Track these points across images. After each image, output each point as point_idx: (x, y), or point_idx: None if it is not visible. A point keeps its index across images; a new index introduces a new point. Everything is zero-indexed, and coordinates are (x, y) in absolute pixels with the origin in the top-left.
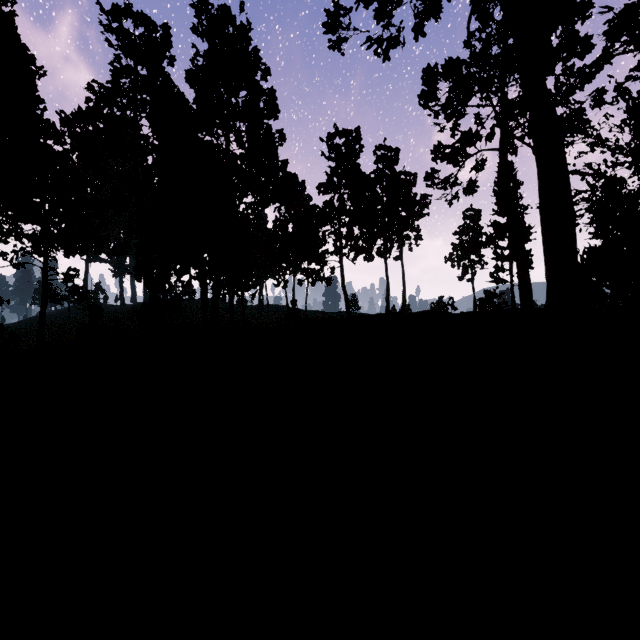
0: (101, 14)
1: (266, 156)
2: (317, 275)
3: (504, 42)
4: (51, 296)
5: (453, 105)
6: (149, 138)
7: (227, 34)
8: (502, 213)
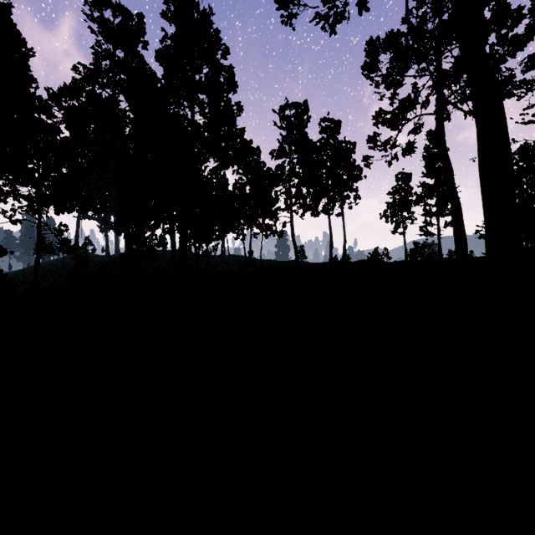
0: (85, 5)
1: (225, 124)
2: (270, 229)
3: (440, 17)
4: (45, 248)
5: (393, 75)
6: (126, 111)
7: (191, 17)
8: (430, 175)
